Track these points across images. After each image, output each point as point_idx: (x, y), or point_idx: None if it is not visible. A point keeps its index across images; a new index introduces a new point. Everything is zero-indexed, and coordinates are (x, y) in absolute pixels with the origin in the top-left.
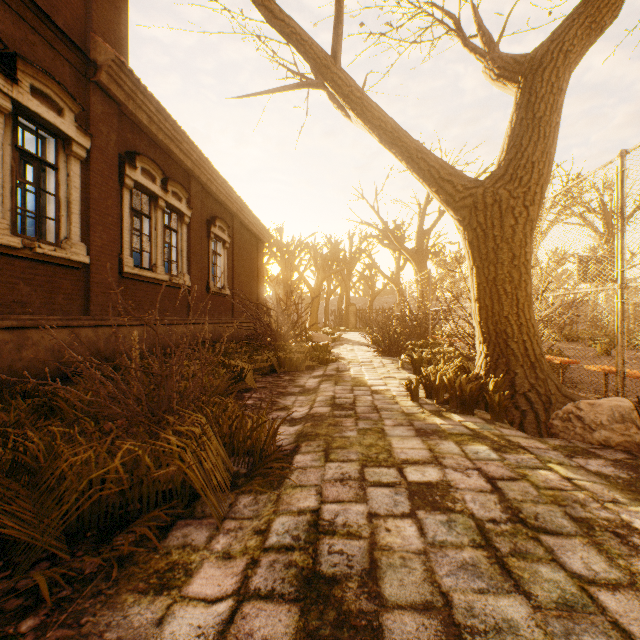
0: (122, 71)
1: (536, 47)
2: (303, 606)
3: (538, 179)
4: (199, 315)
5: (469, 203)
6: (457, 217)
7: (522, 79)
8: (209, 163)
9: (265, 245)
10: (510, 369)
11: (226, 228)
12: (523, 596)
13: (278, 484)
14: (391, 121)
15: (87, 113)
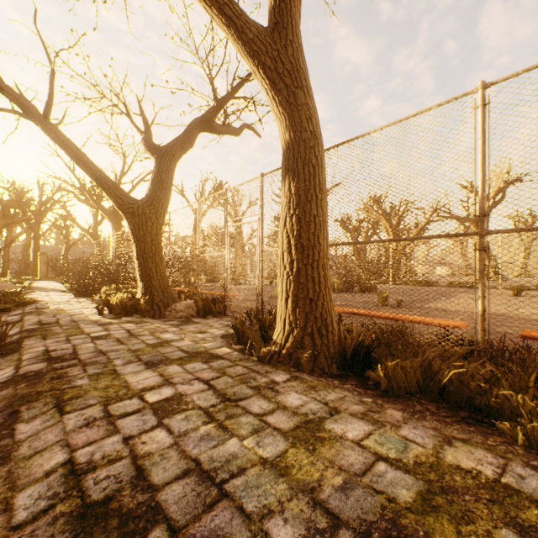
0: None
1: (163, 146)
2: (49, 362)
3: (163, 207)
4: None
5: (131, 211)
6: (125, 217)
7: (157, 158)
8: None
9: None
10: (153, 293)
11: None
12: (125, 345)
13: (17, 352)
14: (85, 157)
15: None
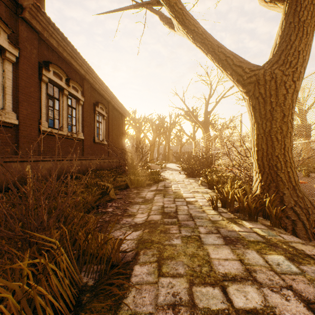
0: (39, 12)
1: None
2: None
3: (302, 62)
4: (89, 155)
5: (253, 80)
6: (245, 90)
7: None
8: (94, 72)
9: (127, 119)
10: (279, 190)
11: (104, 108)
12: None
13: (116, 306)
14: (201, 27)
15: (17, 35)
